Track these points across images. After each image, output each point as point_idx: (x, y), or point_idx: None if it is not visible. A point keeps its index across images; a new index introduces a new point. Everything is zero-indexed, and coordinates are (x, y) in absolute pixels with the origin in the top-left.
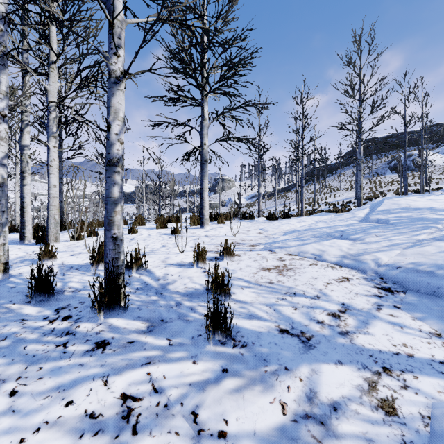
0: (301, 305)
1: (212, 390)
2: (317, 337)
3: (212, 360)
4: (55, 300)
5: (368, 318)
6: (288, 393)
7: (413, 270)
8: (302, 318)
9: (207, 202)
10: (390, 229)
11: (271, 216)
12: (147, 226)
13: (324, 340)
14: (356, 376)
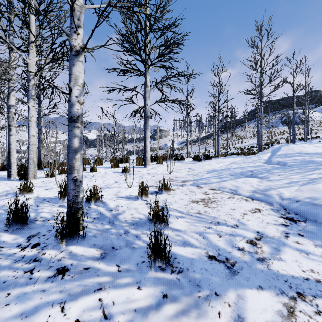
0: (224, 233)
1: (154, 317)
2: (239, 263)
3: (154, 286)
4: (28, 229)
5: (279, 245)
6: (219, 319)
7: (311, 204)
8: (226, 245)
9: (149, 148)
10: (288, 170)
11: (196, 158)
12: (104, 165)
13: (245, 266)
14: (275, 301)
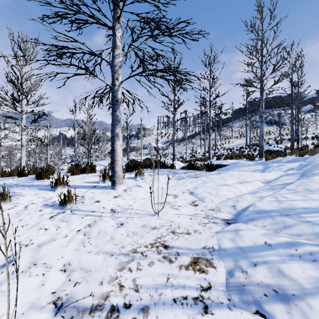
0: None
1: None
2: None
3: None
4: None
5: None
6: None
7: None
8: None
9: (119, 155)
10: None
11: (192, 166)
12: (49, 181)
13: None
14: None
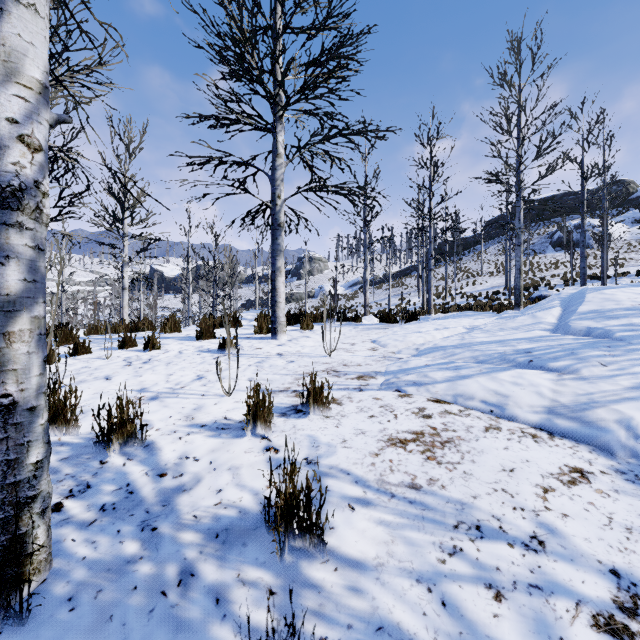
0: (508, 578)
1: None
2: None
3: None
4: None
5: None
6: None
7: None
8: None
9: (282, 295)
10: (623, 351)
11: (387, 317)
12: (183, 334)
13: None
14: None
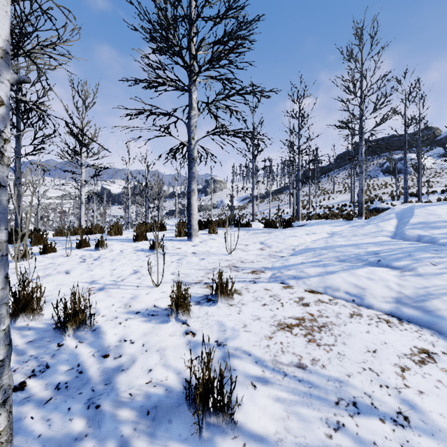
0: None
1: None
2: None
3: None
4: None
5: None
6: None
7: None
8: None
9: (195, 209)
10: (446, 254)
11: (270, 224)
12: (124, 236)
13: None
14: None
